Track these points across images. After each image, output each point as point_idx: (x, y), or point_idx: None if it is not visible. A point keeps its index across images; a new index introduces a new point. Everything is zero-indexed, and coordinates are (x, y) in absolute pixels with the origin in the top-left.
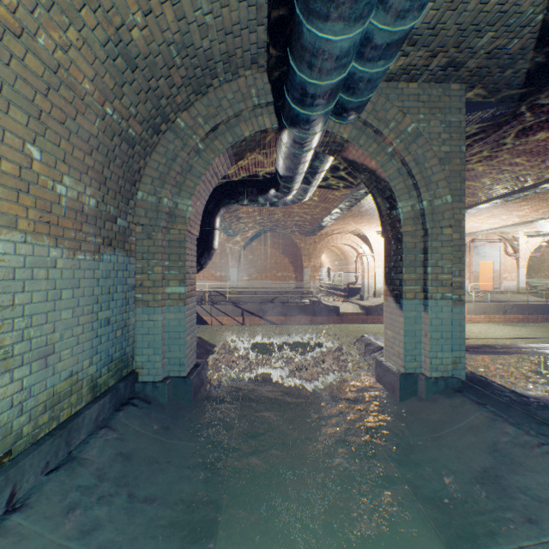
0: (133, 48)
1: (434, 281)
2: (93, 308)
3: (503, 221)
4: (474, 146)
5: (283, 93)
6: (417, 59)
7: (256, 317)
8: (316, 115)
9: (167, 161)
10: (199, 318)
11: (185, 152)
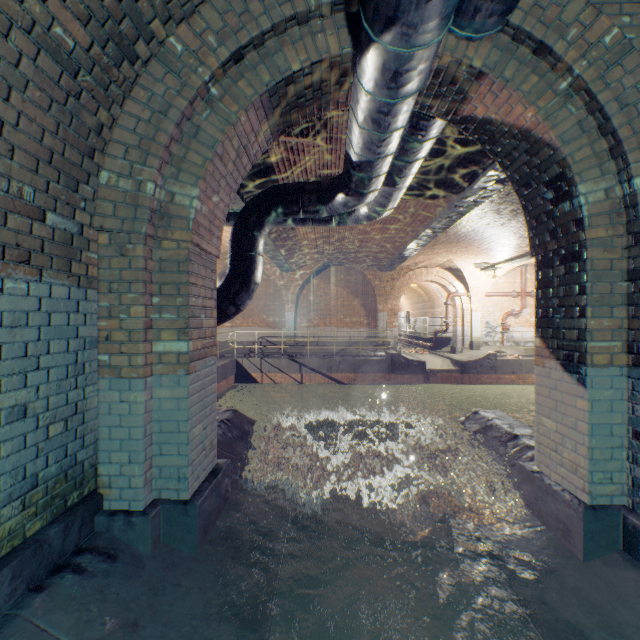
0: None
1: None
2: None
3: None
4: None
5: None
6: None
7: (317, 374)
8: None
9: (152, 116)
10: (246, 375)
11: (184, 98)
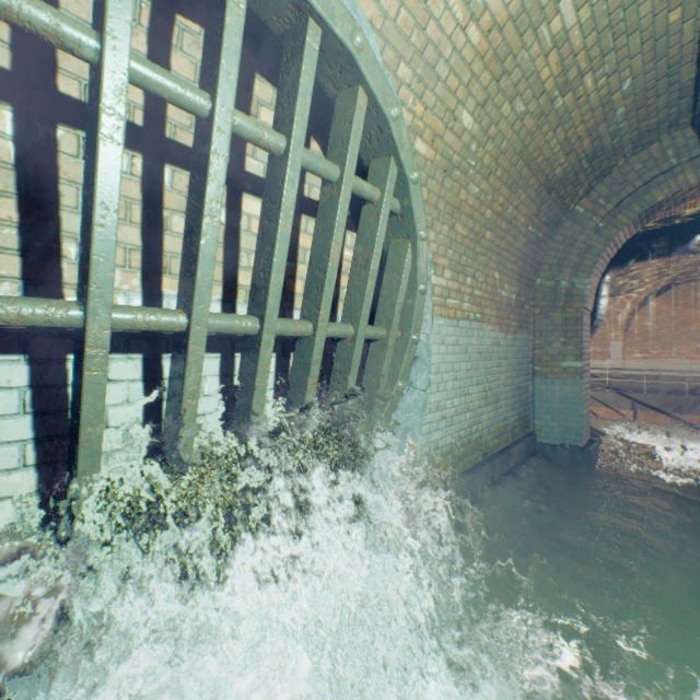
0: (553, 180)
1: None
2: (512, 375)
3: None
4: None
5: None
6: None
7: (657, 414)
8: None
9: (564, 247)
10: None
11: (583, 235)
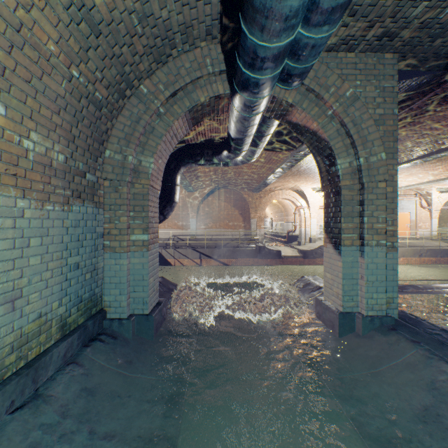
0: (96, 14)
1: (370, 230)
2: (63, 254)
3: (419, 179)
4: (400, 112)
5: (235, 62)
6: (355, 29)
7: (211, 259)
8: (265, 78)
9: (132, 123)
10: (164, 260)
11: (148, 115)
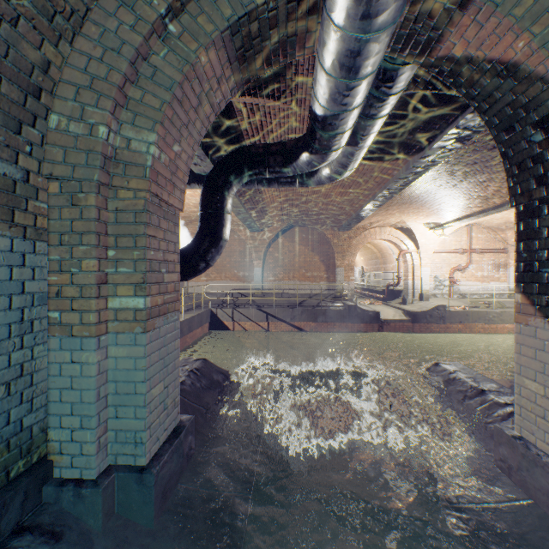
0: None
1: None
2: None
3: None
4: None
5: None
6: None
7: (282, 323)
8: None
9: (104, 53)
10: (219, 323)
11: (139, 33)
